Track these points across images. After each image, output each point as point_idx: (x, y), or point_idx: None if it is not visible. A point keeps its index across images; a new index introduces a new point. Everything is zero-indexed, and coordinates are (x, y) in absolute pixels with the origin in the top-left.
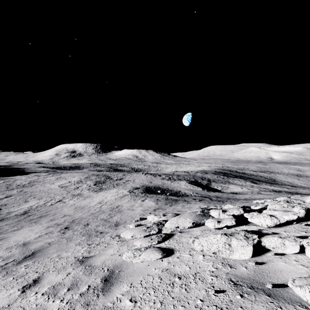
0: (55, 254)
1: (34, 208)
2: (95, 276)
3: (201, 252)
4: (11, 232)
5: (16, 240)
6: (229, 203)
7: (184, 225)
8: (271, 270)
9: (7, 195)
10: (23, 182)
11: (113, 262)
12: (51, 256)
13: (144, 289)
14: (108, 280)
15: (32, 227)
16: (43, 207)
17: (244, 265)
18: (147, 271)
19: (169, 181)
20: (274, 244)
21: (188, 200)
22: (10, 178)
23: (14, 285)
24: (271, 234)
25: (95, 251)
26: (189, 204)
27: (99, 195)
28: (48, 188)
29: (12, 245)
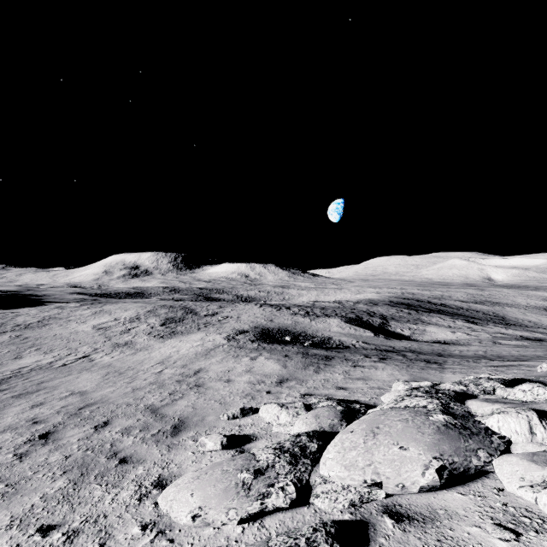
0: None
1: (23, 373)
2: None
3: None
4: None
5: None
6: (458, 367)
7: (405, 481)
8: None
9: None
10: (29, 320)
11: None
12: None
13: None
14: None
15: None
16: (42, 371)
17: None
18: None
19: (306, 318)
20: None
21: (353, 359)
22: (9, 312)
23: None
24: None
25: None
26: (360, 369)
27: (165, 345)
28: (72, 330)
29: None
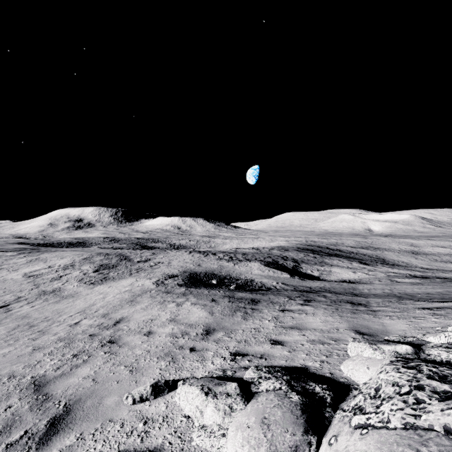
0: None
1: None
2: None
3: None
4: None
5: None
6: (389, 309)
7: None
8: None
9: None
10: None
11: None
12: None
13: None
14: None
15: None
16: None
17: None
18: None
19: (230, 262)
20: None
21: (278, 301)
22: None
23: None
24: None
25: None
26: (290, 314)
27: (93, 292)
28: (0, 278)
29: None
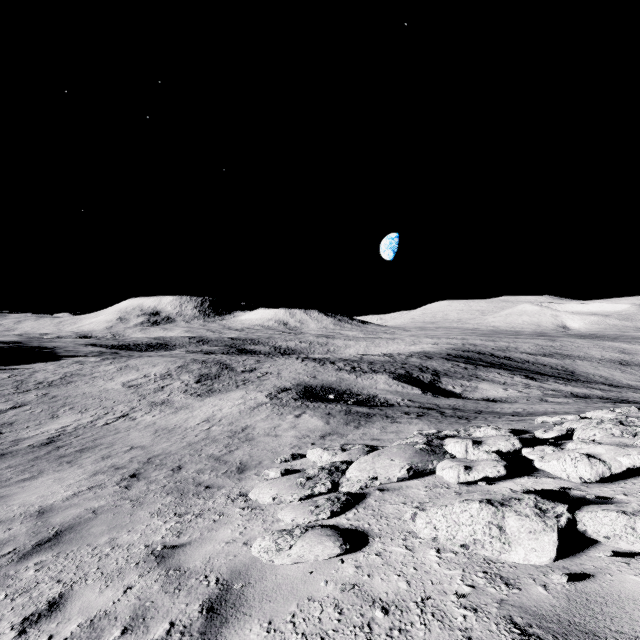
0: (105, 537)
1: (69, 431)
2: (187, 598)
3: (433, 542)
4: (17, 483)
5: (25, 504)
6: (482, 422)
7: (390, 475)
8: (608, 595)
9: (17, 404)
10: (50, 377)
11: (229, 562)
12: (96, 541)
13: (300, 638)
14: (216, 610)
15: (62, 474)
16: (88, 429)
17: (540, 579)
18: (309, 587)
19: (352, 374)
20: (609, 529)
21: (393, 416)
22: (24, 368)
23: (5, 614)
24: (591, 499)
25: (191, 532)
26: (396, 424)
27: (205, 404)
28: (101, 388)
29: (14, 515)
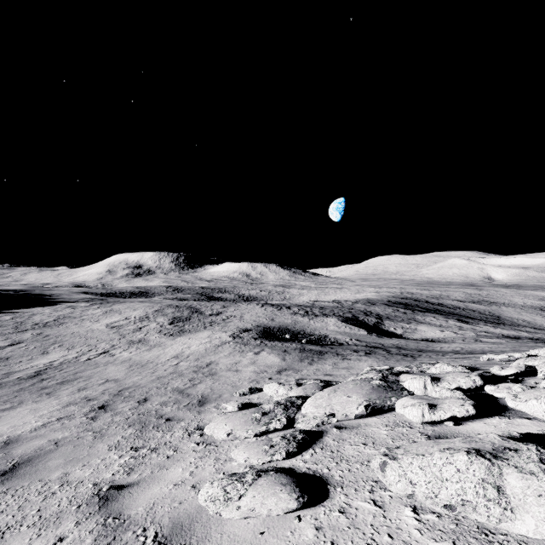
0: (58, 471)
1: (55, 366)
2: None
3: (408, 498)
4: None
5: None
6: (427, 359)
7: (347, 412)
8: None
9: (14, 342)
10: (45, 319)
11: (173, 511)
12: (48, 476)
13: None
14: None
15: (39, 405)
16: (72, 364)
17: None
18: None
19: (305, 317)
20: None
21: (343, 353)
22: (25, 311)
23: None
24: None
25: (142, 469)
26: (347, 361)
27: (176, 342)
28: (88, 329)
29: None
